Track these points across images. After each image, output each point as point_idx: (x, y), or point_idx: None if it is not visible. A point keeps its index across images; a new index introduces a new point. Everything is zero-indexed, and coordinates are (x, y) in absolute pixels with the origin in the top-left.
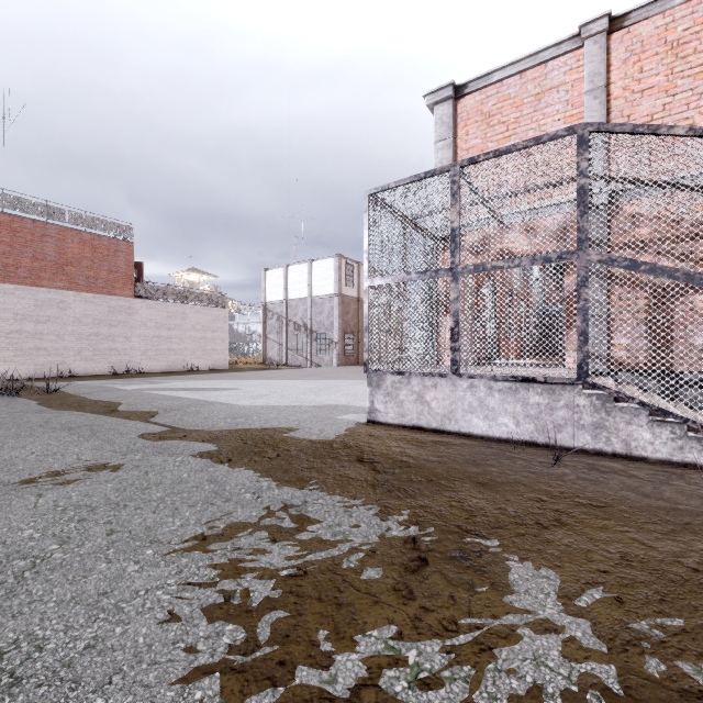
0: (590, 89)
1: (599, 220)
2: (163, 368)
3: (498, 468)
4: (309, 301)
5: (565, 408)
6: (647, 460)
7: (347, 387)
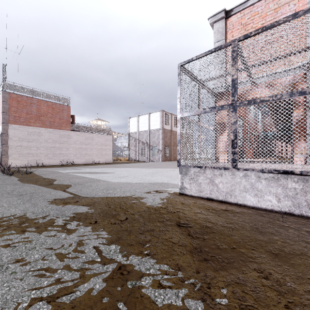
0: None
1: None
2: (83, 162)
3: (278, 237)
4: (148, 132)
5: None
6: None
7: (167, 172)
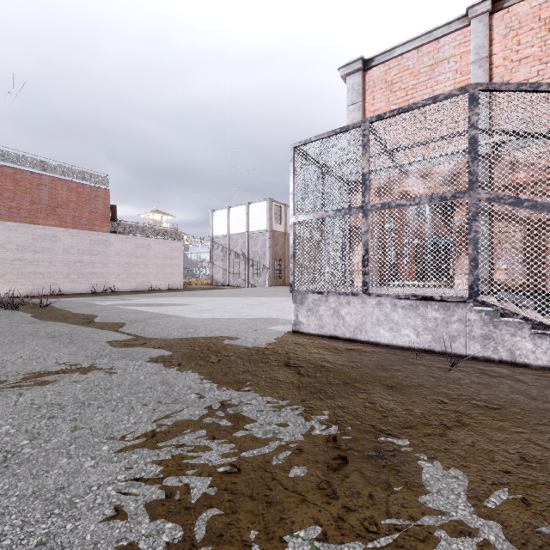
0: (475, 59)
1: (483, 167)
2: (132, 288)
3: (403, 373)
4: (246, 235)
5: (458, 321)
6: (529, 366)
7: (276, 303)
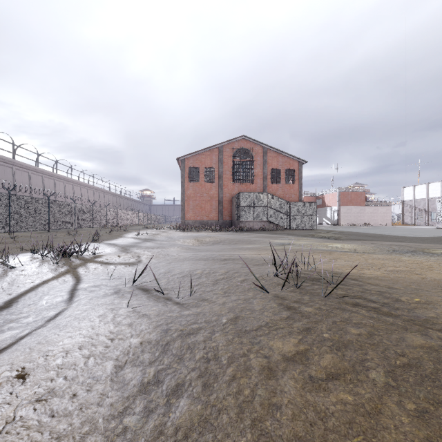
0: None
1: None
2: (372, 224)
3: None
4: (426, 199)
5: None
6: None
7: None
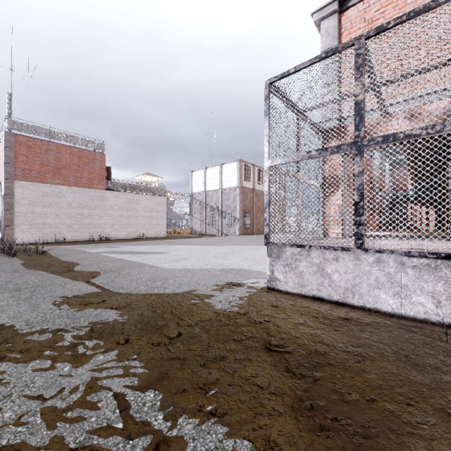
0: None
1: None
2: (124, 236)
3: (450, 376)
4: (220, 191)
5: None
6: None
7: (247, 252)
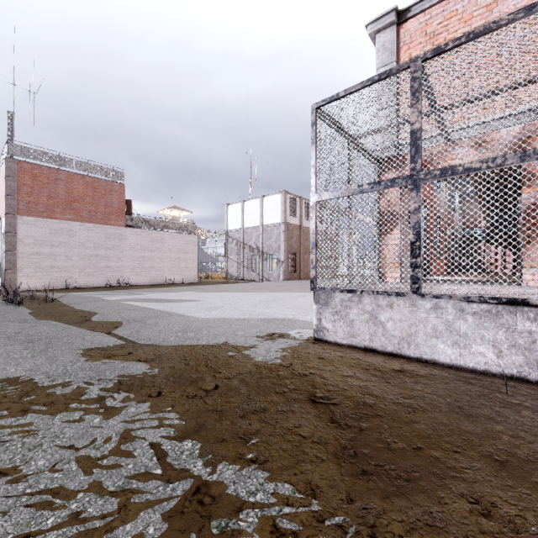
0: None
1: None
2: (146, 282)
3: (503, 426)
4: (260, 229)
5: None
6: None
7: (292, 299)
